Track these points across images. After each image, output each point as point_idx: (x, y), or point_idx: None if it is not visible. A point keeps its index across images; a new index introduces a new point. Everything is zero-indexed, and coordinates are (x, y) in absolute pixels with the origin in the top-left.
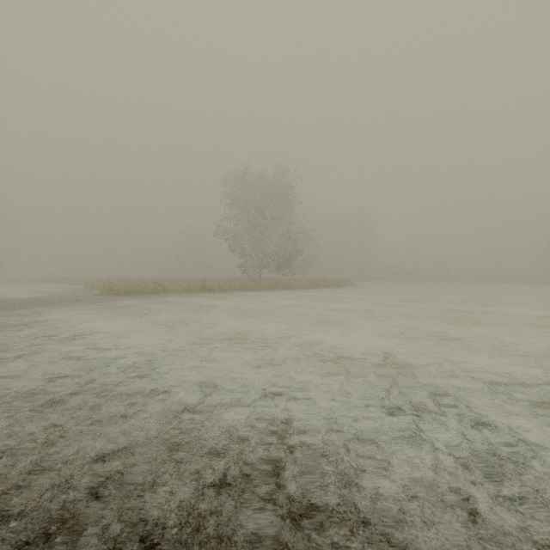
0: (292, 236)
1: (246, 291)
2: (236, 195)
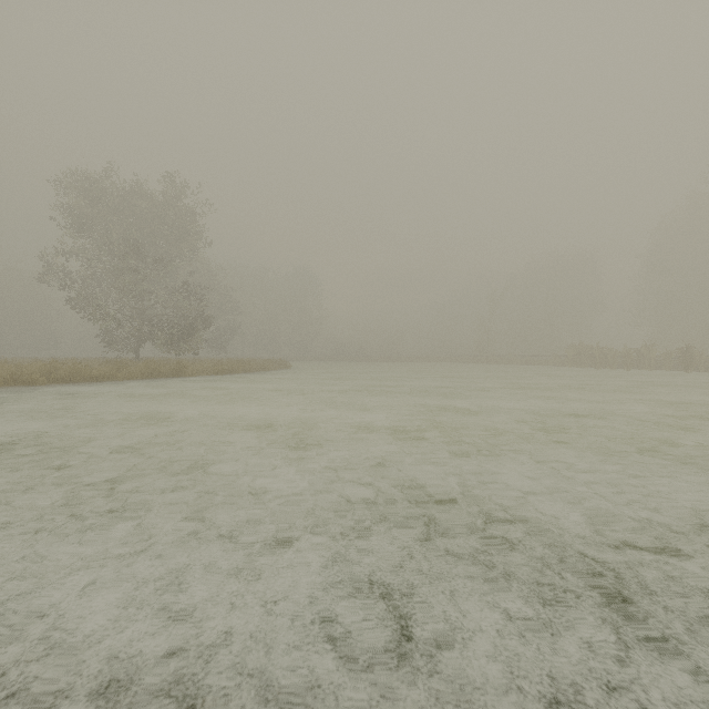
0: (194, 292)
1: (79, 384)
2: (87, 212)
